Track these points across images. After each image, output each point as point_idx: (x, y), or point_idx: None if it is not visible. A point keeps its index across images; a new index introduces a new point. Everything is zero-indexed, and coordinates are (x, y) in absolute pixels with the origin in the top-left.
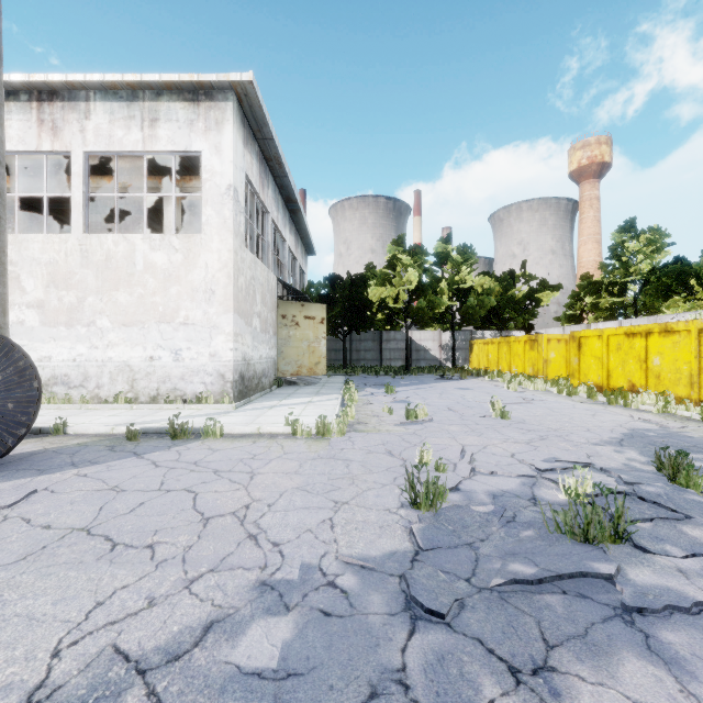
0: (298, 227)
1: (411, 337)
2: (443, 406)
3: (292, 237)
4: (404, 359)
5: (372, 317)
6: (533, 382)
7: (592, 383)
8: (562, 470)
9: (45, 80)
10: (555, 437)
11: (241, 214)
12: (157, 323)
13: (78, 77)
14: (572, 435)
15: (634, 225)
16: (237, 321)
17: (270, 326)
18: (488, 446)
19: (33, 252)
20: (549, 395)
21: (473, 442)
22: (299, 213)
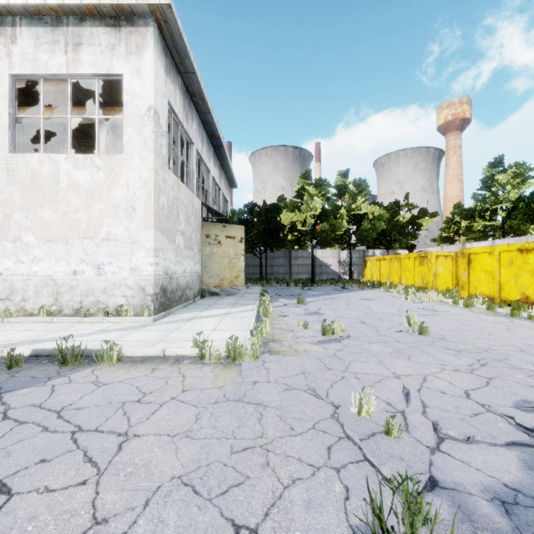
0: (221, 162)
1: (315, 255)
2: (354, 319)
3: (216, 170)
4: (310, 273)
5: (284, 238)
6: (427, 294)
7: (482, 295)
8: None
9: None
10: (495, 362)
11: (162, 137)
12: (80, 239)
13: (2, 0)
14: (512, 358)
15: (502, 161)
16: (158, 237)
17: (195, 244)
18: (427, 377)
19: None
20: (447, 306)
21: (407, 369)
22: (222, 149)
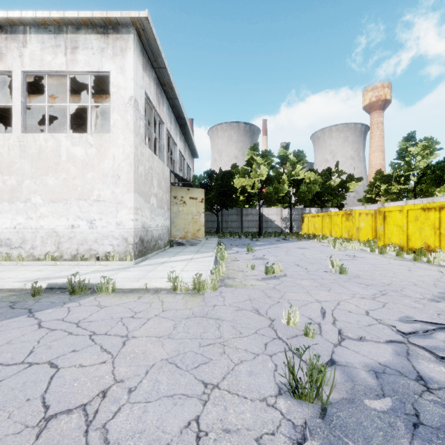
0: (186, 137)
1: (262, 213)
2: (291, 262)
3: (182, 144)
4: (257, 227)
5: (236, 199)
6: (351, 243)
7: (394, 244)
8: (424, 333)
9: None
10: (393, 292)
11: (140, 120)
12: (77, 200)
13: (16, 14)
14: (406, 290)
15: (414, 136)
16: (137, 198)
17: (165, 204)
18: (341, 302)
19: None
20: (366, 253)
21: (326, 297)
22: (186, 127)
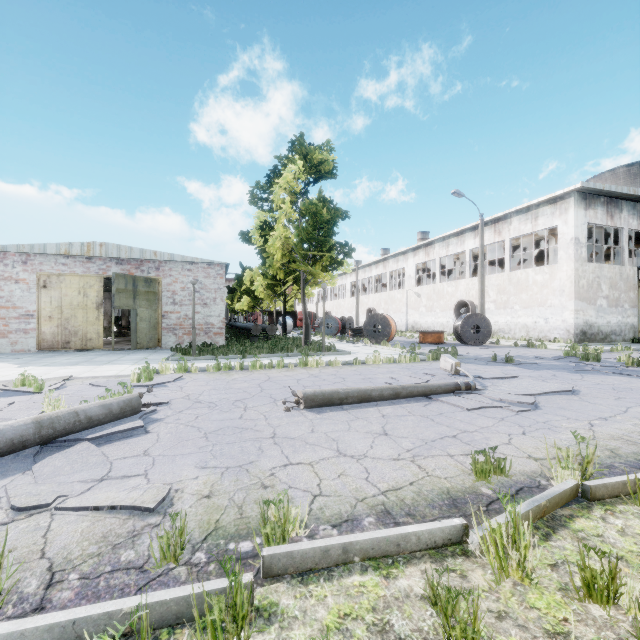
0: None
1: None
2: None
3: None
4: None
5: None
6: None
7: None
8: None
9: (496, 217)
10: None
11: (582, 248)
12: (537, 307)
13: (507, 212)
14: None
15: None
16: (578, 303)
17: (625, 302)
18: None
19: (492, 281)
20: None
21: None
22: None
